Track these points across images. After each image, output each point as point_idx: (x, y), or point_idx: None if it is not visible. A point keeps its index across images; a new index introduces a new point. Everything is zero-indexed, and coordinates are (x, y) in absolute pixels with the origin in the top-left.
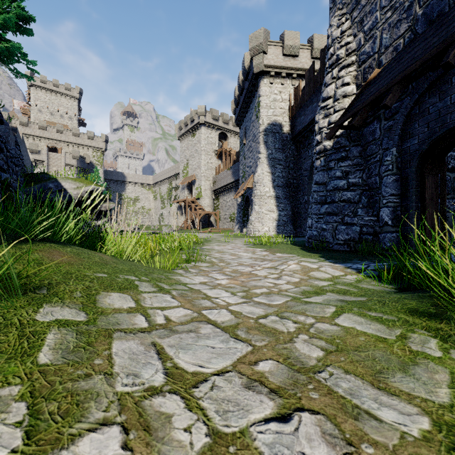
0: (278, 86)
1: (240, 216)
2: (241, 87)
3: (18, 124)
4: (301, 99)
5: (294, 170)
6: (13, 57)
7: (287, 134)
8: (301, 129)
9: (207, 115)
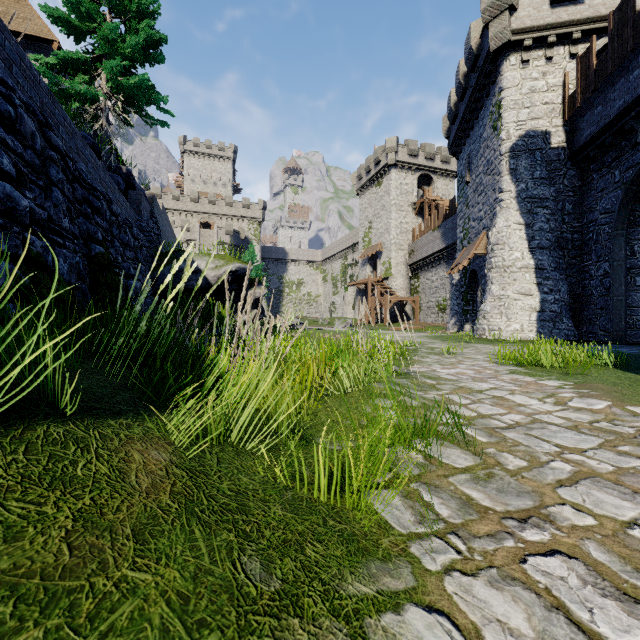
0: (539, 63)
1: (458, 304)
2: (462, 86)
3: (171, 199)
4: (595, 74)
5: (575, 215)
6: (143, 98)
7: (559, 148)
8: (596, 133)
9: (399, 151)
